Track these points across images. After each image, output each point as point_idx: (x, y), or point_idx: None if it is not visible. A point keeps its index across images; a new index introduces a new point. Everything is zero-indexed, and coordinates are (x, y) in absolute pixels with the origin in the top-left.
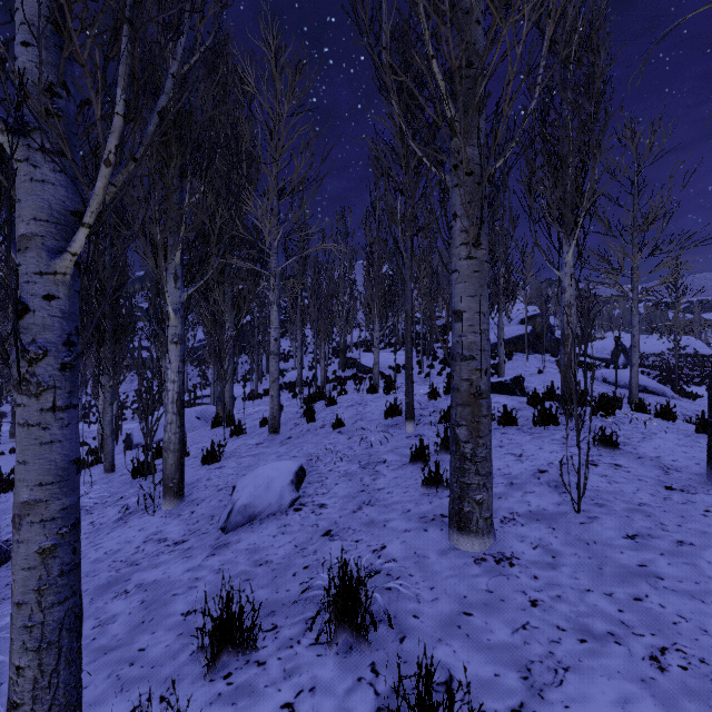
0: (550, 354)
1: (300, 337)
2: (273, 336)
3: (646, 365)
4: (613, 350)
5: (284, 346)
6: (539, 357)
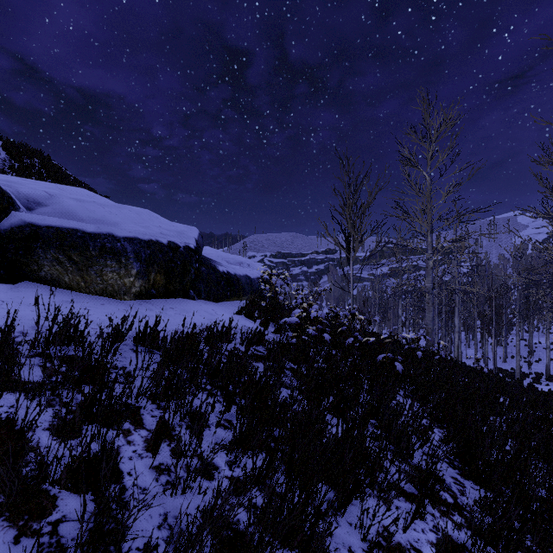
0: None
1: None
2: None
3: None
4: None
5: None
6: None
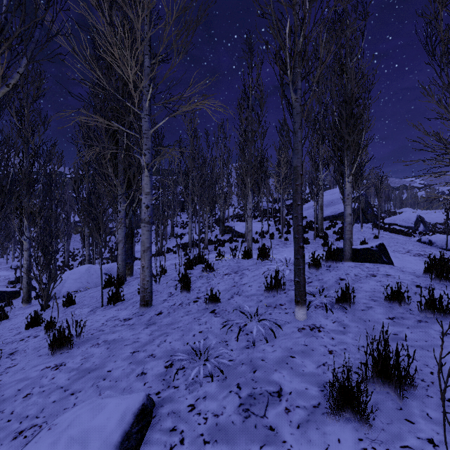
0: (371, 223)
1: (191, 211)
2: (144, 203)
3: (438, 231)
4: (415, 221)
5: (183, 218)
6: (365, 225)
